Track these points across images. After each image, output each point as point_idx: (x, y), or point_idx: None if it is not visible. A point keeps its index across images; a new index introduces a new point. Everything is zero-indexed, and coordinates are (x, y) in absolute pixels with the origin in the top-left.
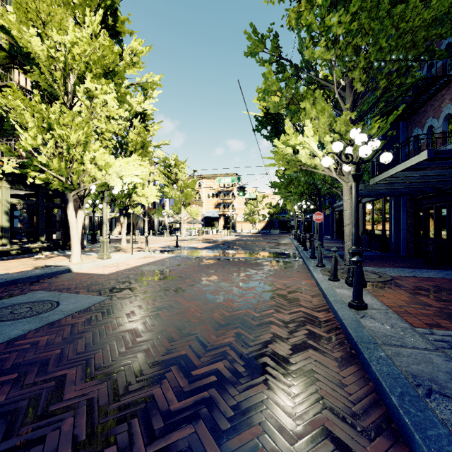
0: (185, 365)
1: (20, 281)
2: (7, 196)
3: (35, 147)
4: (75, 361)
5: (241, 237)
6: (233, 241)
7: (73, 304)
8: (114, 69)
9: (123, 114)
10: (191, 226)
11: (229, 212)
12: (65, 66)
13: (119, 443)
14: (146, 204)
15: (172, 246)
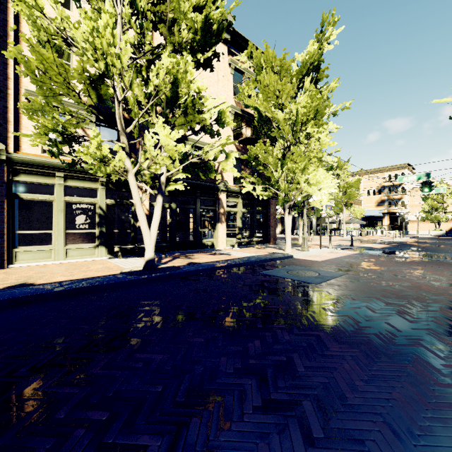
0: (449, 308)
1: (274, 259)
2: (241, 208)
3: (278, 178)
4: (370, 295)
5: (420, 239)
6: (413, 244)
7: (327, 274)
8: (317, 110)
9: (333, 144)
10: (347, 226)
11: (396, 210)
12: (294, 122)
13: (436, 320)
14: (320, 207)
15: (345, 245)
